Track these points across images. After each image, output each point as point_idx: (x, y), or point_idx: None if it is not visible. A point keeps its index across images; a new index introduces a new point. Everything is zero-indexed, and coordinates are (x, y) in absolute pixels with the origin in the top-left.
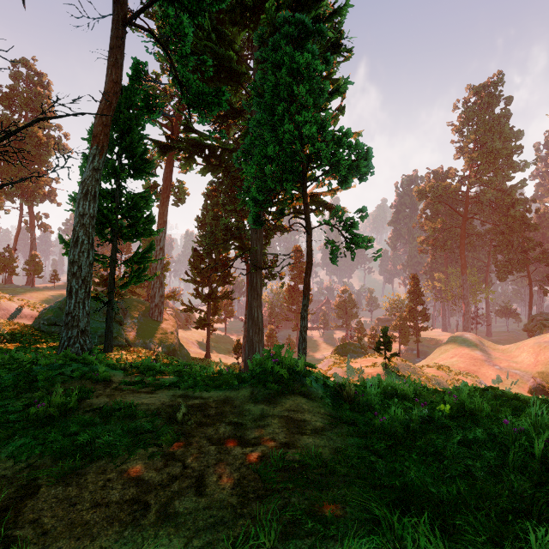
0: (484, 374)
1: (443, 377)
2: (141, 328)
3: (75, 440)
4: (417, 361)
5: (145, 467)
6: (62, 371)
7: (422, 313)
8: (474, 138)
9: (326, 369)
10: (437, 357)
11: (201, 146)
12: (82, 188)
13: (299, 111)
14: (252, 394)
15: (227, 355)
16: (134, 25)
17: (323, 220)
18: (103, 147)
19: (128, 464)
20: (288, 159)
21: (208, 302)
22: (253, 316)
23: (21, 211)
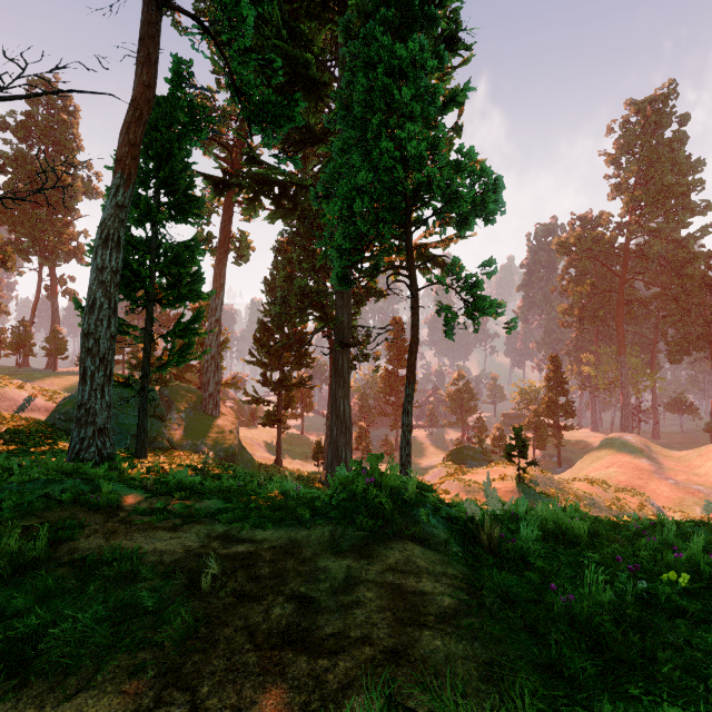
0: (653, 491)
1: (600, 494)
2: (190, 426)
3: (15, 628)
4: (558, 471)
5: (118, 703)
6: (47, 491)
7: (565, 407)
8: (637, 171)
9: (437, 482)
10: (587, 466)
11: (268, 183)
12: (101, 231)
13: (402, 127)
14: (332, 537)
15: (304, 461)
16: (173, 8)
17: (435, 276)
18: (130, 176)
19: (88, 694)
20: (386, 193)
21: (278, 391)
22: (338, 409)
23: (40, 273)
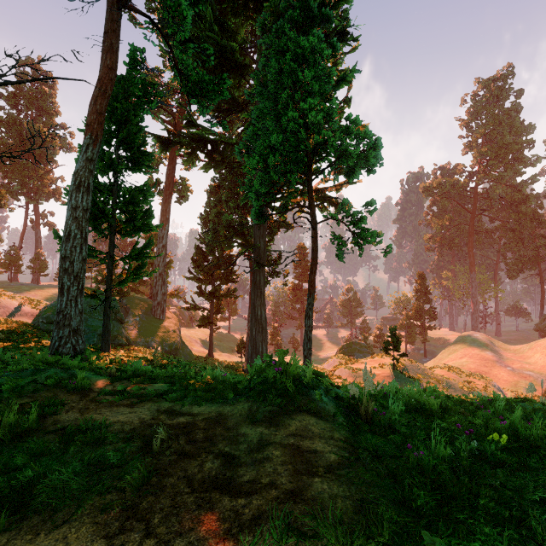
0: (495, 375)
1: (455, 378)
2: (143, 327)
3: (16, 478)
4: (424, 361)
5: (93, 530)
6: (35, 377)
7: (429, 312)
8: (483, 132)
9: (331, 369)
10: (446, 357)
11: (203, 141)
12: (75, 179)
13: (304, 100)
14: (250, 411)
15: (231, 354)
16: (130, 9)
17: (330, 213)
18: (97, 137)
19: (71, 524)
20: (292, 150)
21: (210, 300)
22: (256, 314)
23: (26, 209)
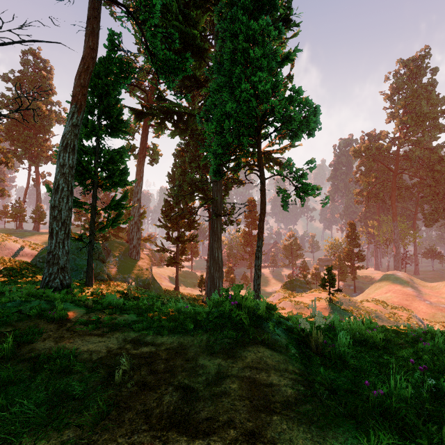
0: (416, 308)
1: (381, 310)
2: (121, 266)
3: None
4: (354, 295)
5: None
6: (20, 308)
7: (358, 254)
8: (404, 104)
9: (277, 302)
10: (373, 292)
11: (170, 112)
12: (63, 141)
13: (254, 74)
14: (208, 342)
15: (193, 288)
16: None
17: (276, 170)
18: (81, 106)
19: None
20: (245, 116)
21: (176, 244)
22: (214, 255)
23: (29, 171)
